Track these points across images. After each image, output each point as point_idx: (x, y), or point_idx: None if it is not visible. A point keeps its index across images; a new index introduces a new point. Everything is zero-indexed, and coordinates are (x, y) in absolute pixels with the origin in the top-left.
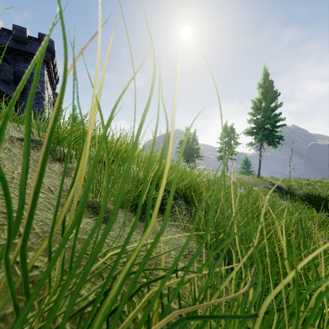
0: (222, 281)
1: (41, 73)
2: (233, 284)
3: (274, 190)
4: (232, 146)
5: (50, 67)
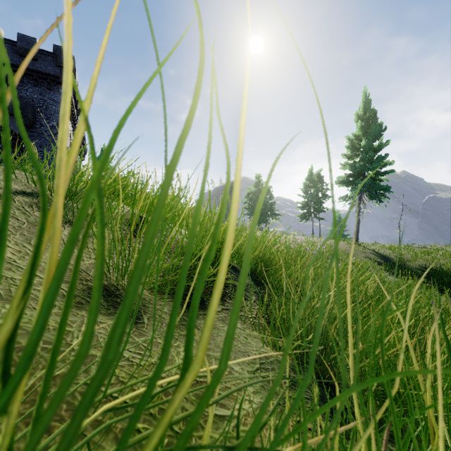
0: (323, 449)
1: (57, 100)
2: (338, 442)
3: (379, 262)
4: (319, 200)
5: None
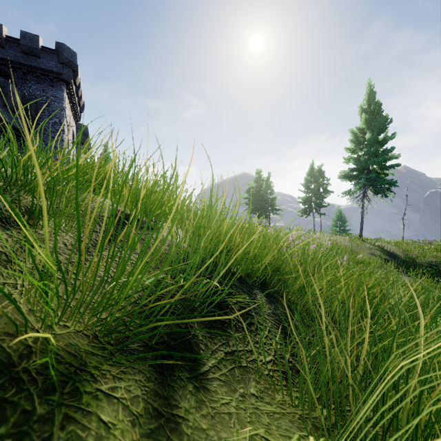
0: None
1: (60, 96)
2: None
3: (385, 259)
4: (320, 195)
5: (72, 89)
